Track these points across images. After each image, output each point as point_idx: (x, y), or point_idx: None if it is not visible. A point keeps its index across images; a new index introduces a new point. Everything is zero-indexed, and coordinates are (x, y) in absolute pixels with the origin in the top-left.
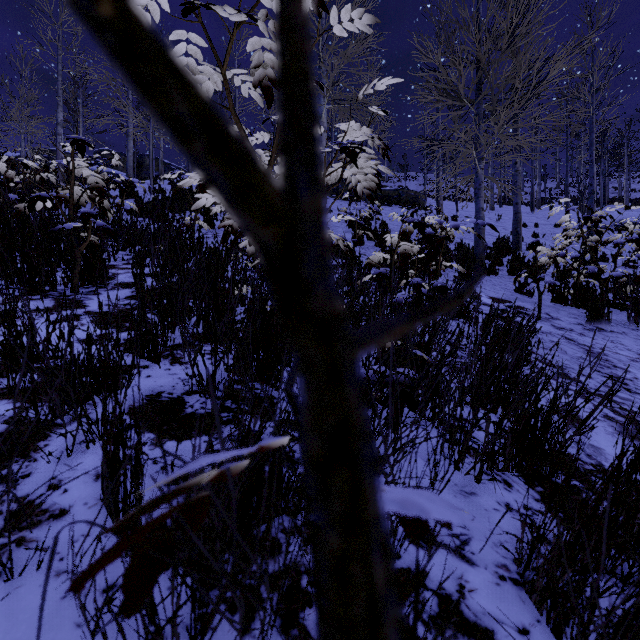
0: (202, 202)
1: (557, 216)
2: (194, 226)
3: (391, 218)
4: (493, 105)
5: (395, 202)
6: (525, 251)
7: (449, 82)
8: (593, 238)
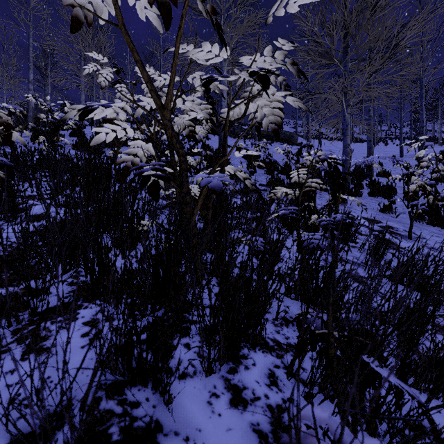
0: (102, 137)
1: (392, 150)
2: (114, 159)
3: (274, 151)
4: (358, 63)
5: (276, 140)
6: (375, 176)
7: (323, 45)
8: (441, 168)
